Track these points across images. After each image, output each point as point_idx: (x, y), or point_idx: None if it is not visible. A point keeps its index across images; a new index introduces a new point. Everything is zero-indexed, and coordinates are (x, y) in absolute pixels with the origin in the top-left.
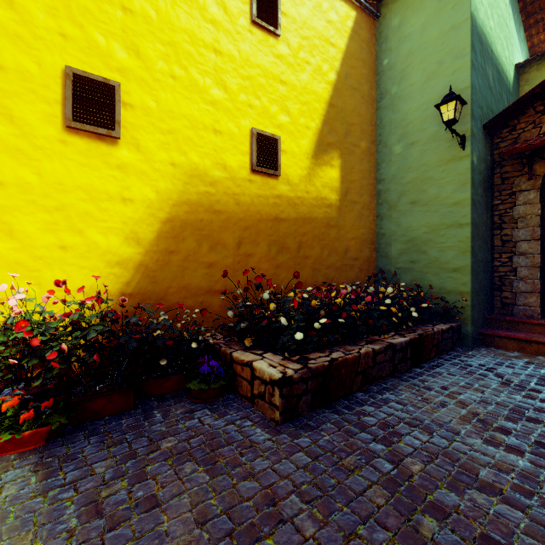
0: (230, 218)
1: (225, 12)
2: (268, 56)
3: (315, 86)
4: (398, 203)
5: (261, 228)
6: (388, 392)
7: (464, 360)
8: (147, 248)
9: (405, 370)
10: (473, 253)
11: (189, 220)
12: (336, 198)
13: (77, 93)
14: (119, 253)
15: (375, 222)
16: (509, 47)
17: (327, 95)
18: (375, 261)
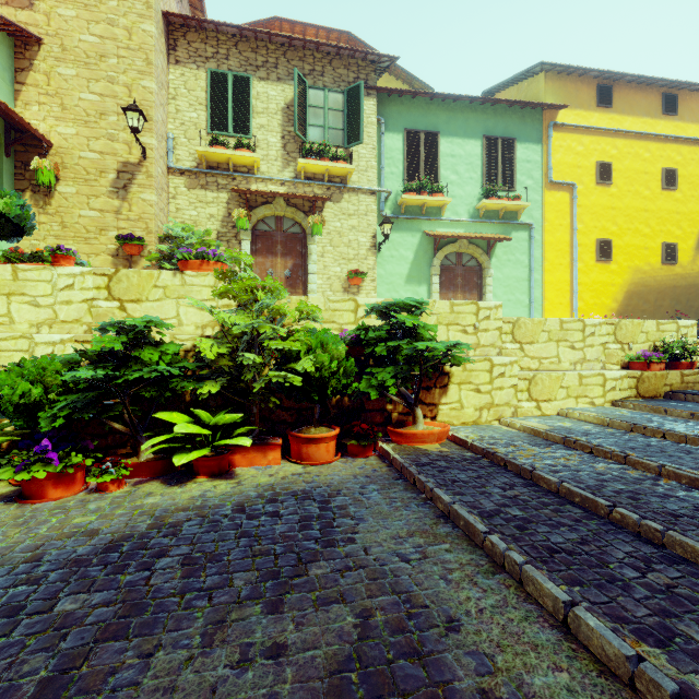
0: (651, 288)
1: (649, 190)
2: (670, 202)
3: (697, 208)
4: None
5: (666, 292)
6: None
7: None
8: (619, 304)
9: None
10: None
11: (634, 291)
12: None
13: (600, 247)
14: (610, 306)
15: None
16: None
17: None
18: None
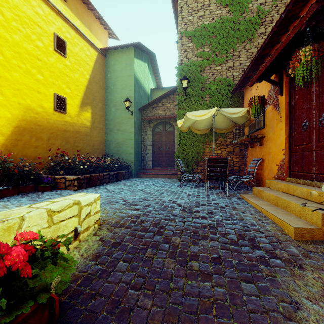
0: (45, 128)
1: (42, 43)
2: (61, 64)
3: (81, 79)
4: (113, 129)
5: (58, 133)
6: (107, 185)
7: (131, 179)
8: (7, 137)
9: (113, 182)
10: (135, 148)
11: (26, 127)
12: (90, 124)
13: None
14: None
15: (105, 135)
16: (148, 83)
17: (86, 84)
18: (105, 150)
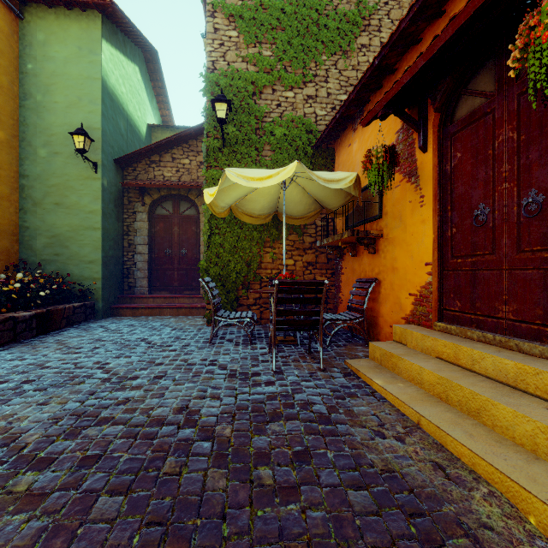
0: None
1: None
2: None
3: None
4: (44, 201)
5: None
6: (2, 351)
7: (89, 325)
8: None
9: (30, 338)
10: (103, 250)
11: None
12: None
13: None
14: None
15: (19, 215)
16: (142, 110)
17: None
18: (18, 253)
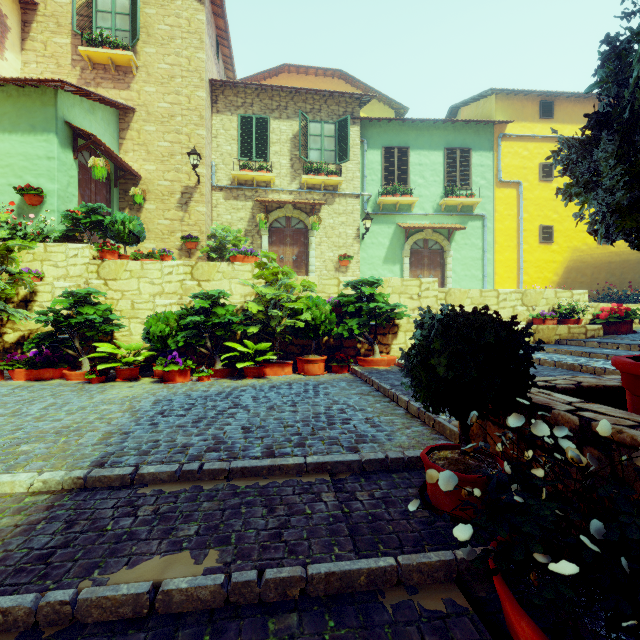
0: (588, 264)
1: None
2: None
3: None
4: None
5: (602, 267)
6: None
7: None
8: (560, 277)
9: None
10: None
11: (573, 266)
12: None
13: (542, 232)
14: (552, 279)
15: None
16: None
17: None
18: None
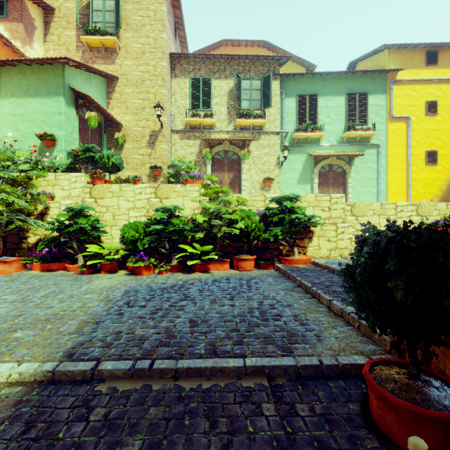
0: None
1: None
2: None
3: None
4: None
5: None
6: None
7: None
8: (443, 192)
9: None
10: None
11: None
12: None
13: (428, 156)
14: (436, 194)
15: None
16: None
17: None
18: None
